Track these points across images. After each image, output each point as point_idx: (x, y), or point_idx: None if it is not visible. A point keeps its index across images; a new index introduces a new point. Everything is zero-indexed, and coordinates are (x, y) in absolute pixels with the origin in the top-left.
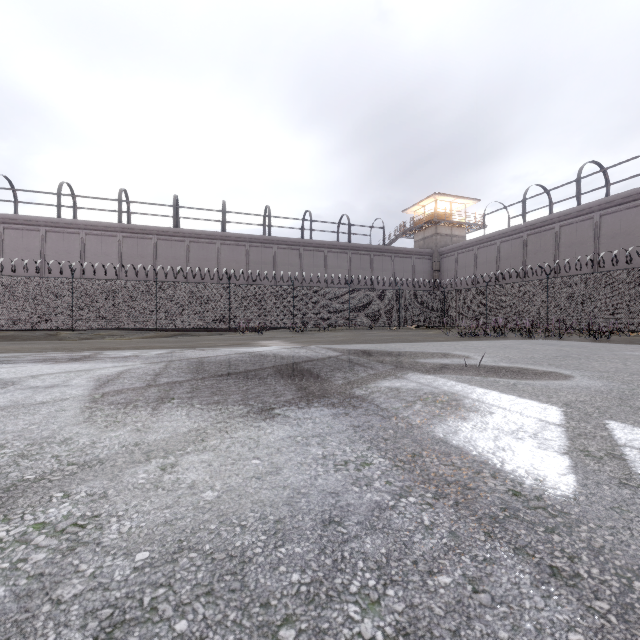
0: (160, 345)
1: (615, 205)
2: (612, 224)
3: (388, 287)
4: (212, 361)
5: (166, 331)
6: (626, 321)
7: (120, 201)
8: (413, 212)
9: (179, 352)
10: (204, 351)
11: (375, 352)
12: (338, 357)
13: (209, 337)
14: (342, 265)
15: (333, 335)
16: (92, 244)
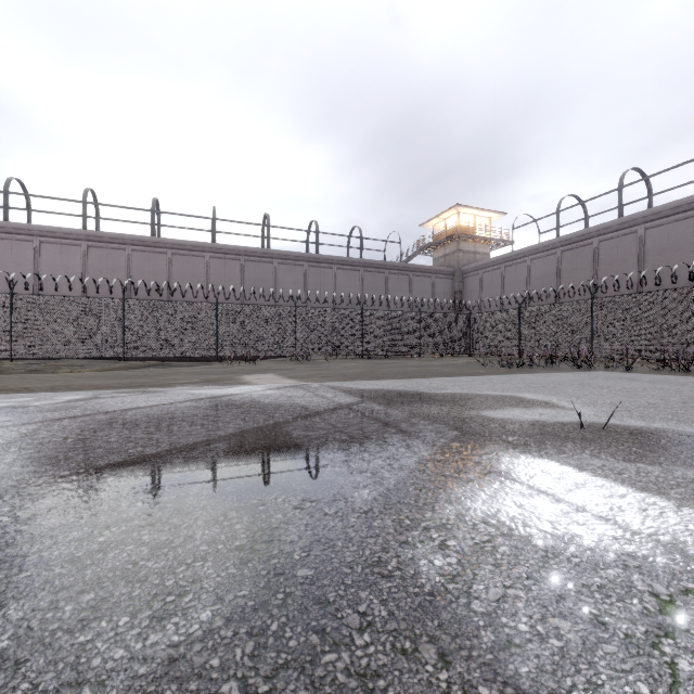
0: (98, 383)
1: (662, 217)
2: (659, 238)
3: (405, 310)
4: (132, 419)
5: (143, 360)
6: (688, 348)
7: (85, 203)
8: (432, 226)
9: (102, 397)
10: (145, 395)
11: (408, 395)
12: (353, 407)
13: (183, 369)
14: (353, 284)
15: (343, 366)
16: (49, 254)
